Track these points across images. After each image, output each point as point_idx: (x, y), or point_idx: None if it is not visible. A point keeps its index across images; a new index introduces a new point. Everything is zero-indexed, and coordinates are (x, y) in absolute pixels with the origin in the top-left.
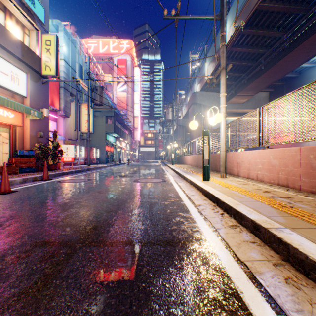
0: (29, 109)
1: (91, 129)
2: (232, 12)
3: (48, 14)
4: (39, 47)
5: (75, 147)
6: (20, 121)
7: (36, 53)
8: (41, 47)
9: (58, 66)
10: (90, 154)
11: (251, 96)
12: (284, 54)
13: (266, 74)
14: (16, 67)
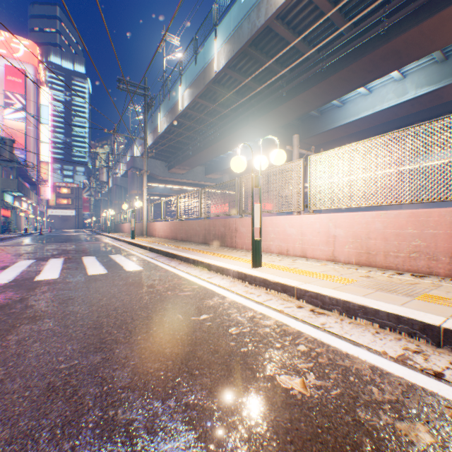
0: None
1: None
2: (164, 107)
3: None
4: None
5: None
6: None
7: None
8: None
9: None
10: None
11: (189, 170)
12: (201, 150)
13: (193, 159)
14: None
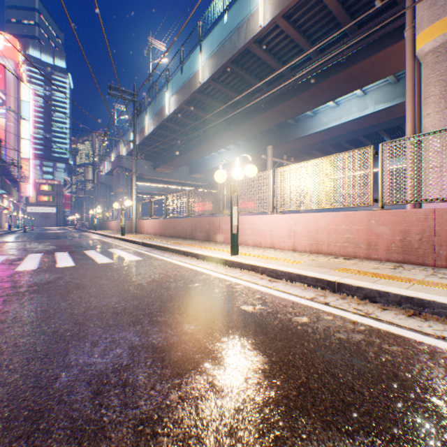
0: None
1: None
2: (151, 110)
3: None
4: None
5: None
6: None
7: None
8: None
9: None
10: None
11: (174, 170)
12: (186, 152)
13: (179, 160)
14: None
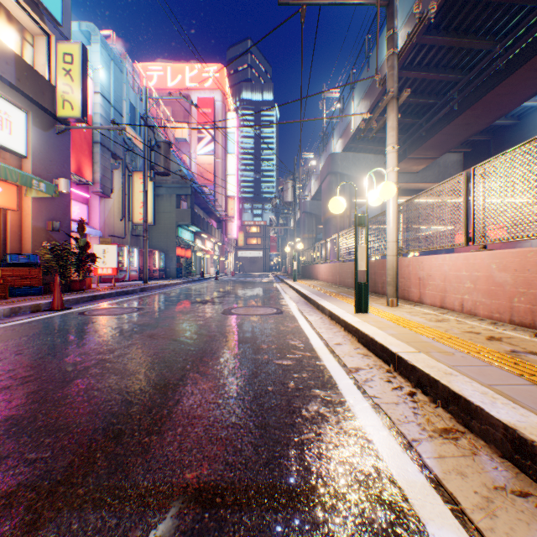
0: (29, 178)
1: (150, 217)
2: (402, 5)
3: (69, 6)
4: (52, 66)
5: (121, 250)
6: (15, 200)
7: (45, 76)
8: (55, 67)
9: (86, 101)
10: (147, 261)
11: (432, 160)
12: (496, 81)
13: (461, 120)
14: (5, 100)
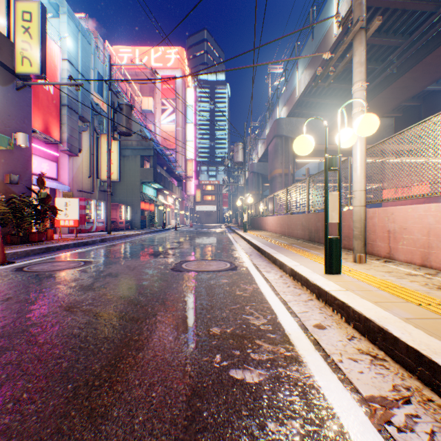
0: None
1: (116, 174)
2: None
3: None
4: (11, 23)
5: (88, 204)
6: None
7: (5, 34)
8: (13, 24)
9: (44, 58)
10: (110, 214)
11: None
12: (439, 42)
13: (400, 82)
14: None
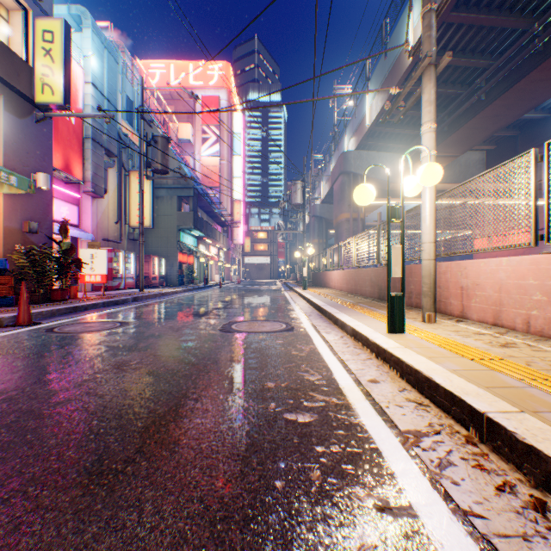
0: None
1: (149, 220)
2: None
3: None
4: (29, 44)
5: (115, 255)
6: None
7: (22, 57)
8: (32, 45)
9: (68, 85)
10: (143, 268)
11: (454, 158)
12: (533, 65)
13: (489, 111)
14: None
